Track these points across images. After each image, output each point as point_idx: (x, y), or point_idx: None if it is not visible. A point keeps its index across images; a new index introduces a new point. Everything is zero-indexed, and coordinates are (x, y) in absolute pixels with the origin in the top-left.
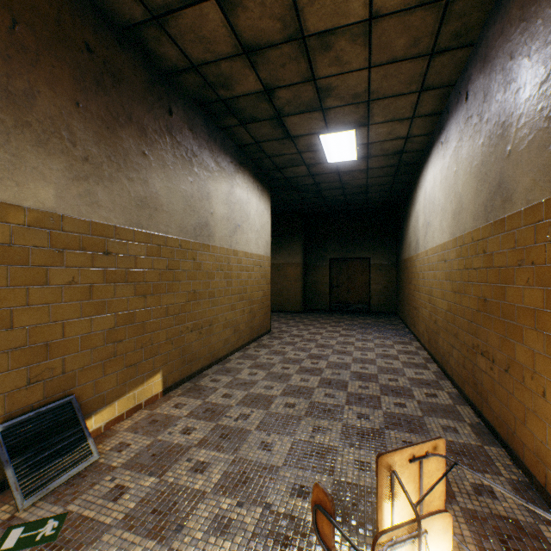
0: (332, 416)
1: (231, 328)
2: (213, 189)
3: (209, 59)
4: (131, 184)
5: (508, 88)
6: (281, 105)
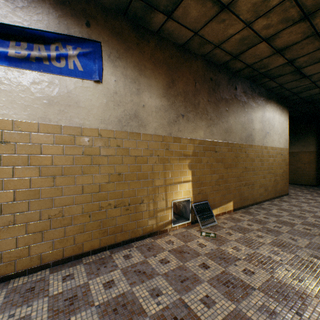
0: None
1: (263, 188)
2: (254, 117)
3: (257, 61)
4: (222, 124)
5: None
6: (299, 64)
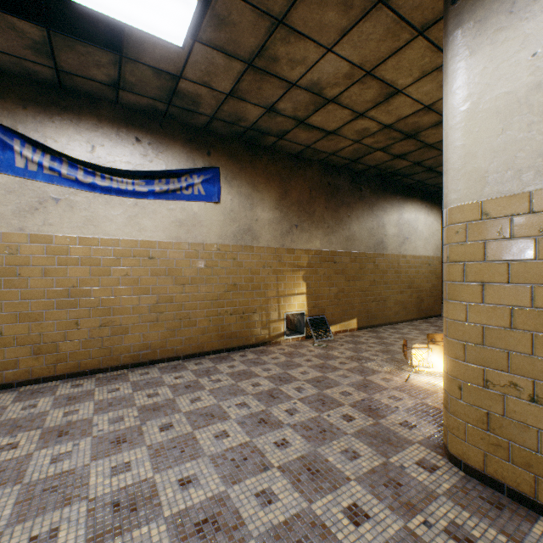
0: None
1: (400, 305)
2: (386, 220)
3: (379, 163)
4: (343, 232)
5: None
6: (428, 165)
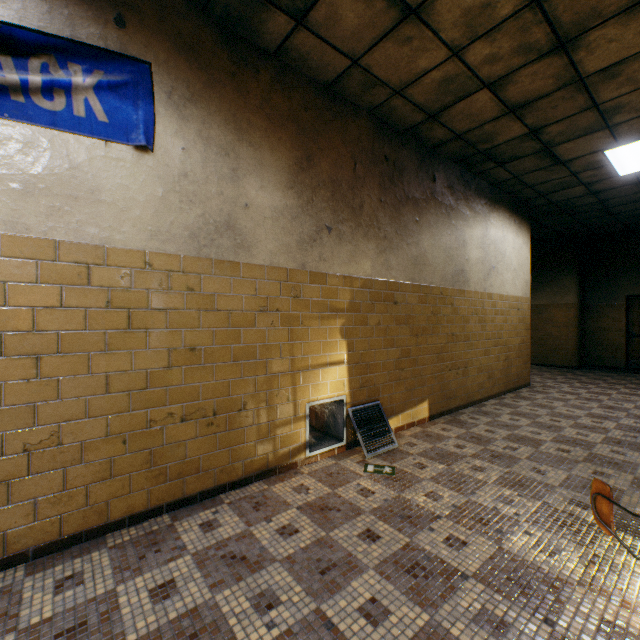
0: (620, 468)
1: (484, 373)
2: (468, 236)
3: (473, 127)
4: (408, 248)
5: None
6: (549, 138)
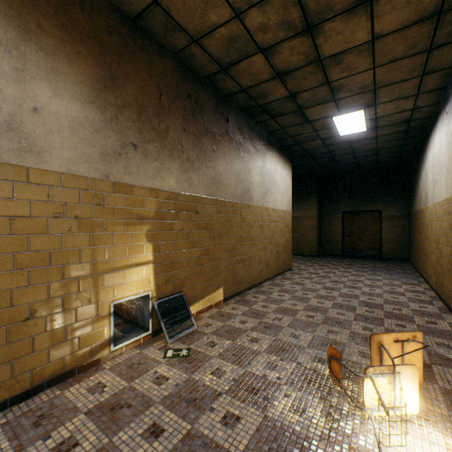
0: (342, 326)
1: (263, 263)
2: (252, 166)
3: (253, 84)
4: (207, 170)
5: None
6: (302, 102)
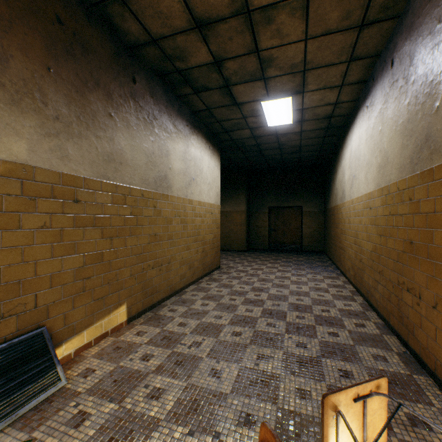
0: (274, 344)
1: (186, 265)
2: (172, 148)
3: (167, 33)
4: (98, 141)
5: (436, 49)
6: (228, 75)
